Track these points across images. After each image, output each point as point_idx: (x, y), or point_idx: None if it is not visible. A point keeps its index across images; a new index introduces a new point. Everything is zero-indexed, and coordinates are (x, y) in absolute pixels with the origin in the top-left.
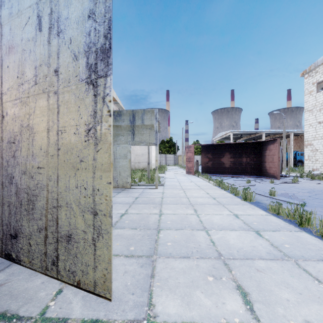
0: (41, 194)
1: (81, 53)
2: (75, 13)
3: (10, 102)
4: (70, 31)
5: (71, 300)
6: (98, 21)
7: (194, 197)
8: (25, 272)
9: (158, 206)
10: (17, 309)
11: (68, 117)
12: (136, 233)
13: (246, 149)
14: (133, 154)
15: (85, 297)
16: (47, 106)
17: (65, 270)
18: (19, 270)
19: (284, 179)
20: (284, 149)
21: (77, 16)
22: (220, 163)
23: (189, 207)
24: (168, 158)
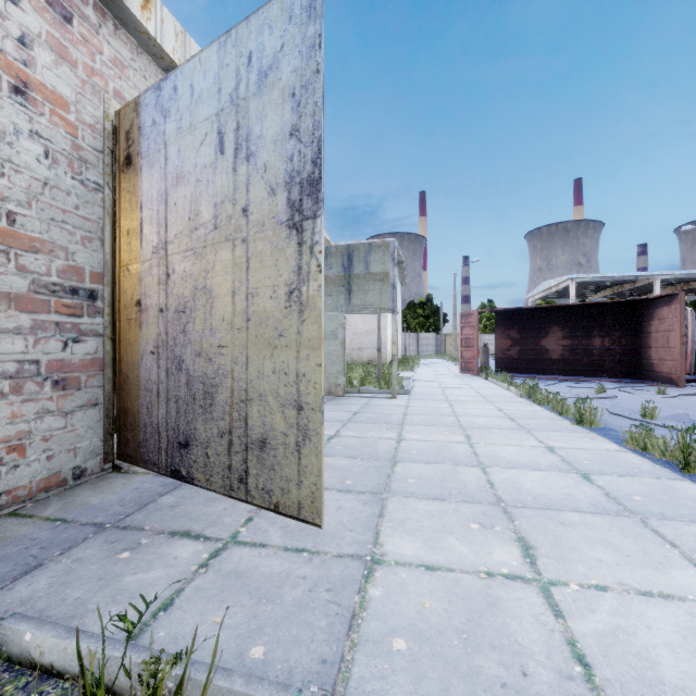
0: (224, 384)
1: (280, 185)
2: (272, 129)
3: (178, 254)
4: (265, 154)
5: (267, 529)
6: (303, 142)
7: (470, 415)
8: (199, 496)
9: (395, 428)
10: (202, 530)
11: (262, 275)
12: (354, 463)
13: (602, 317)
14: (349, 331)
15: (284, 528)
16: (232, 260)
17: (257, 489)
18: (191, 494)
19: None
20: None
21: (274, 134)
22: (539, 349)
23: (455, 431)
24: (423, 341)
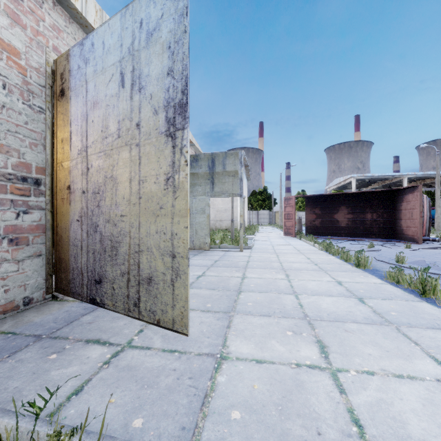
0: (124, 240)
1: (161, 108)
2: (156, 71)
3: (95, 154)
4: (151, 87)
5: (152, 337)
6: (176, 78)
7: (289, 261)
8: (108, 316)
9: (241, 270)
10: (108, 339)
11: (149, 168)
12: (213, 293)
13: (371, 200)
14: (214, 209)
15: (164, 336)
16: (130, 158)
17: (146, 311)
18: (103, 314)
19: (429, 244)
20: (438, 201)
21: (157, 74)
22: (333, 221)
23: (279, 272)
24: (261, 216)
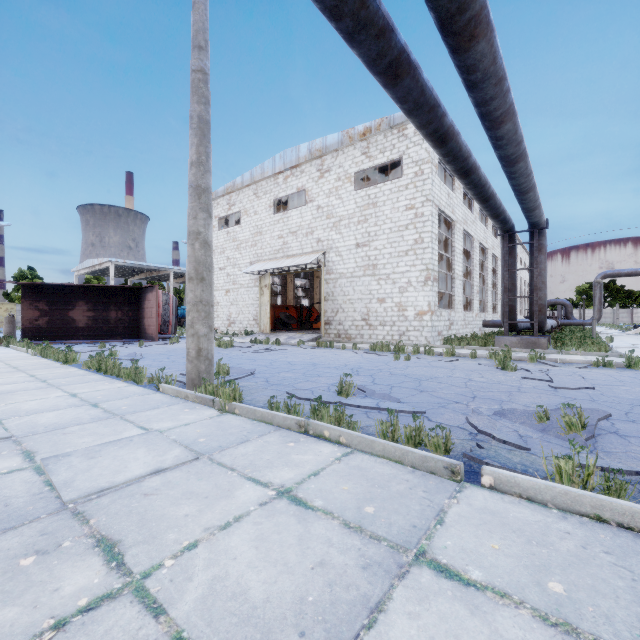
0: None
1: None
2: None
3: None
4: None
5: None
6: None
7: None
8: None
9: None
10: None
11: None
12: None
13: (117, 296)
14: None
15: None
16: None
17: None
18: None
19: (165, 341)
20: None
21: None
22: (68, 320)
23: None
24: None
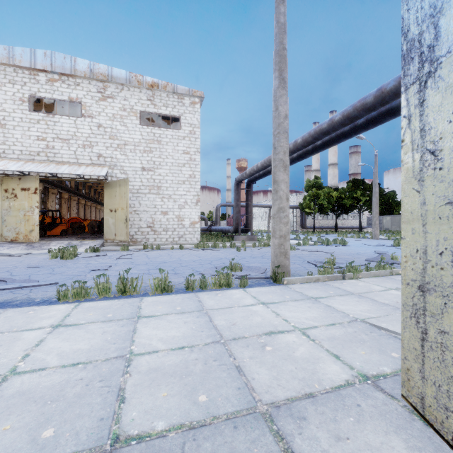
0: None
1: None
2: None
3: None
4: None
5: None
6: None
7: None
8: None
9: None
10: None
11: None
12: None
13: None
14: None
15: None
16: None
17: None
18: None
19: None
20: None
21: None
22: None
23: None
24: None
